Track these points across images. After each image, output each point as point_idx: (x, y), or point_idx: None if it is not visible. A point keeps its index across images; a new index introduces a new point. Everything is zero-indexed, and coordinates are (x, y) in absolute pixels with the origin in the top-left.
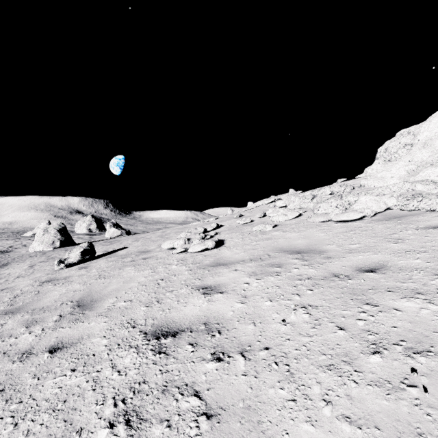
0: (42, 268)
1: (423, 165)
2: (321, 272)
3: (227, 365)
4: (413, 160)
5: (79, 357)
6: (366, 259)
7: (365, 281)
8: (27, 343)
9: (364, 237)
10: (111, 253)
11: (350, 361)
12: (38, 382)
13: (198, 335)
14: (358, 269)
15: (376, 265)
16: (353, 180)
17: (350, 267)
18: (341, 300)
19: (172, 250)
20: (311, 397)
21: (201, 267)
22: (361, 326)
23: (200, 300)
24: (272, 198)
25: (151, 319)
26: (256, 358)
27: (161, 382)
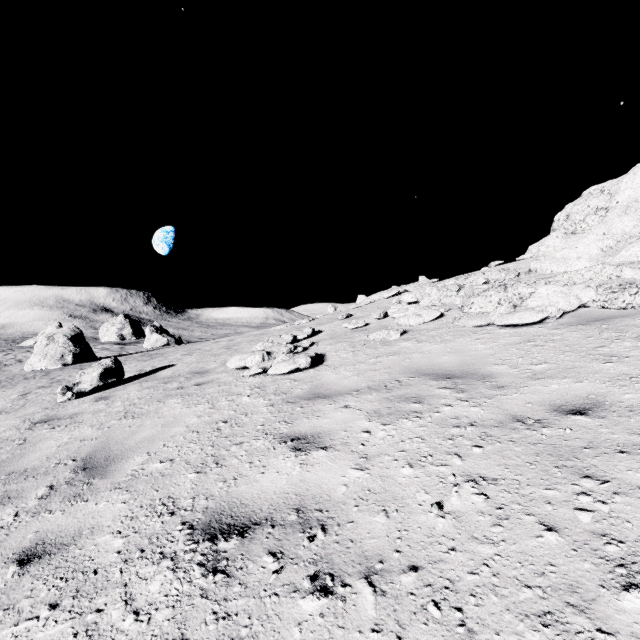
0: (39, 398)
1: (626, 239)
2: (492, 412)
3: (341, 604)
4: (609, 232)
5: (69, 576)
6: (565, 390)
7: (572, 432)
8: None
9: (552, 351)
10: (148, 374)
11: (582, 604)
12: None
13: (286, 533)
14: (556, 408)
15: (586, 402)
16: (515, 263)
17: (541, 405)
18: (537, 468)
19: (244, 370)
20: None
21: (289, 400)
22: (586, 525)
23: (288, 462)
24: (395, 289)
25: (203, 497)
26: (397, 590)
27: None
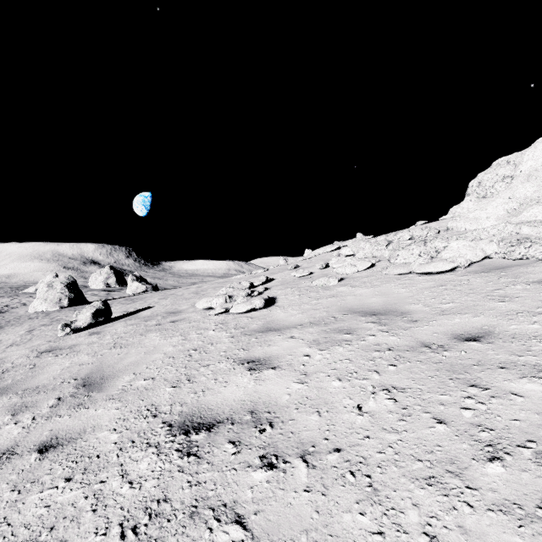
0: (42, 334)
1: (528, 202)
2: (406, 340)
3: (282, 474)
4: (514, 196)
5: (78, 460)
6: (465, 322)
7: (466, 353)
8: (11, 437)
9: (458, 293)
10: (131, 314)
11: (457, 471)
12: (18, 497)
13: (242, 428)
14: (456, 336)
15: (480, 332)
16: (437, 222)
17: (445, 334)
18: (436, 380)
19: (210, 310)
20: (405, 528)
21: (246, 333)
22: (468, 419)
23: (244, 379)
24: (336, 244)
25: (179, 404)
26: (324, 464)
27: (190, 500)
